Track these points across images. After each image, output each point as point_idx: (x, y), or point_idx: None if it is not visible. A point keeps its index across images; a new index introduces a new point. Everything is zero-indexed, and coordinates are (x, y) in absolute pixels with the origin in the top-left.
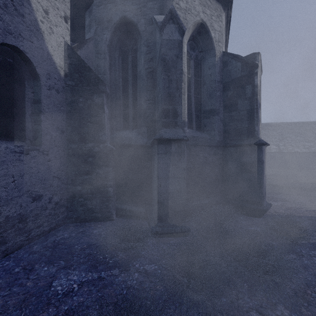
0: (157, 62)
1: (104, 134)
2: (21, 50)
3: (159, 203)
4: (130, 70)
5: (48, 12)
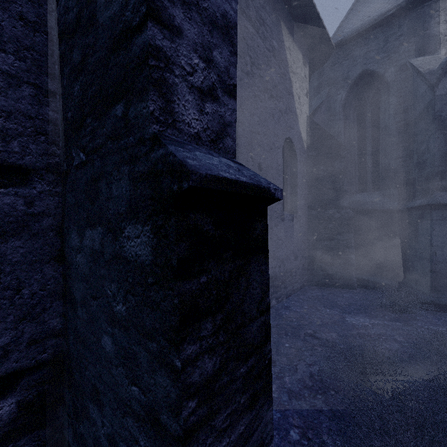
0: (418, 116)
1: (345, 199)
2: (290, 139)
3: (433, 272)
4: (368, 125)
5: (299, 97)
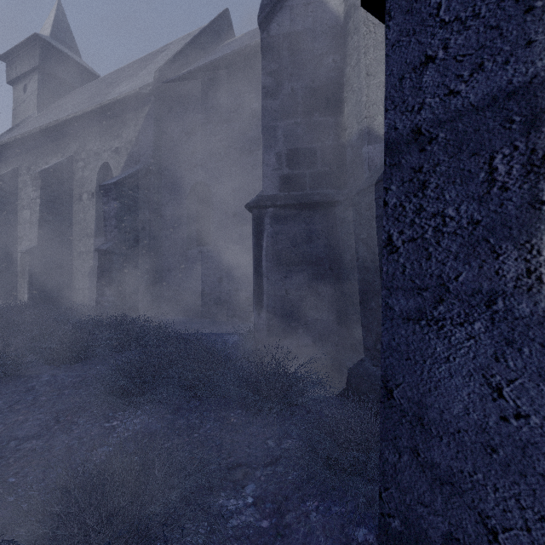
0: None
1: None
2: None
3: None
4: None
5: None
